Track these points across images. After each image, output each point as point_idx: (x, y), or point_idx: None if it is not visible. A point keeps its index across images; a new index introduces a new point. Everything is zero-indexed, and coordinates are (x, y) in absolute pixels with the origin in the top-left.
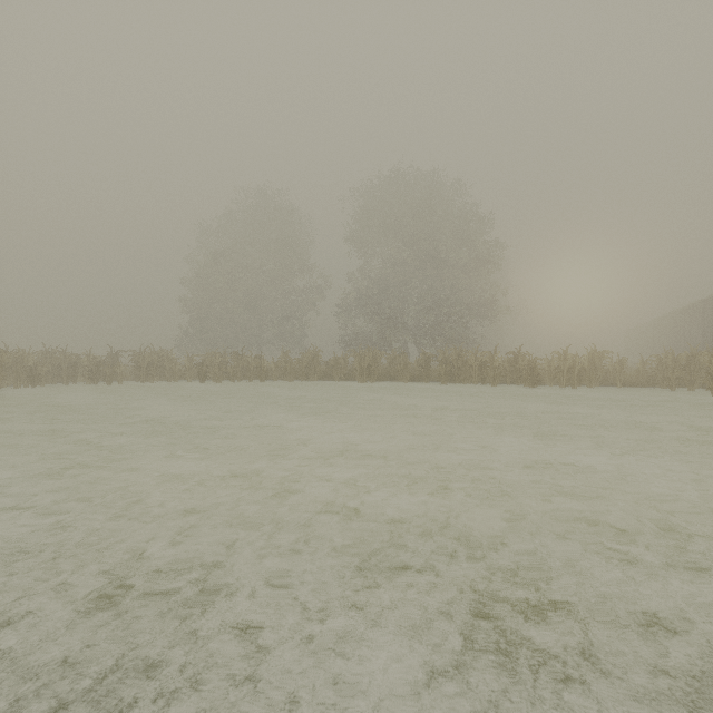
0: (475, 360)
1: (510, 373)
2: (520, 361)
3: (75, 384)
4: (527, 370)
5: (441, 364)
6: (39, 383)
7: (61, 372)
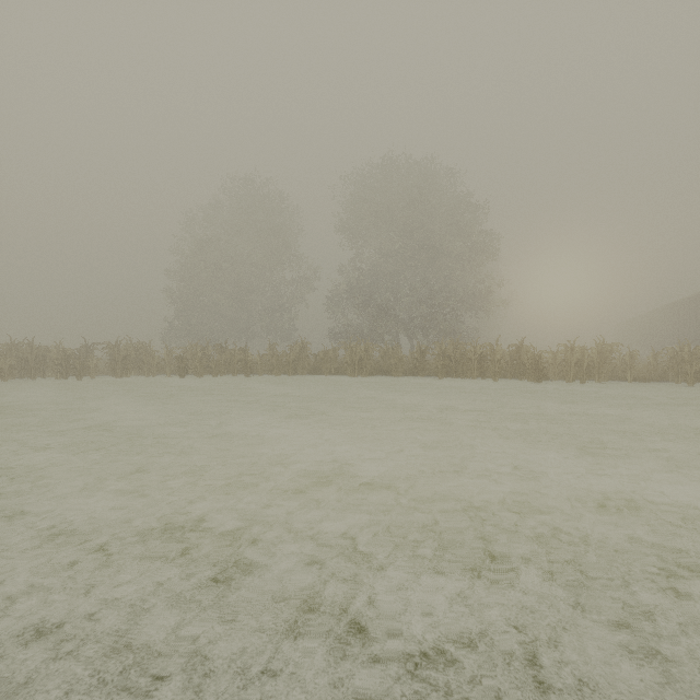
0: (474, 353)
1: (512, 367)
2: (524, 354)
3: (43, 379)
4: (531, 364)
5: (438, 358)
6: (2, 378)
7: (28, 366)
